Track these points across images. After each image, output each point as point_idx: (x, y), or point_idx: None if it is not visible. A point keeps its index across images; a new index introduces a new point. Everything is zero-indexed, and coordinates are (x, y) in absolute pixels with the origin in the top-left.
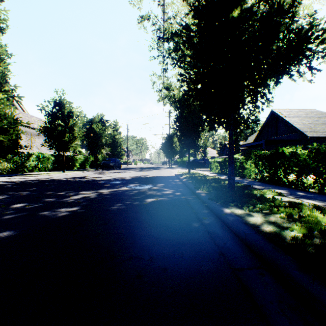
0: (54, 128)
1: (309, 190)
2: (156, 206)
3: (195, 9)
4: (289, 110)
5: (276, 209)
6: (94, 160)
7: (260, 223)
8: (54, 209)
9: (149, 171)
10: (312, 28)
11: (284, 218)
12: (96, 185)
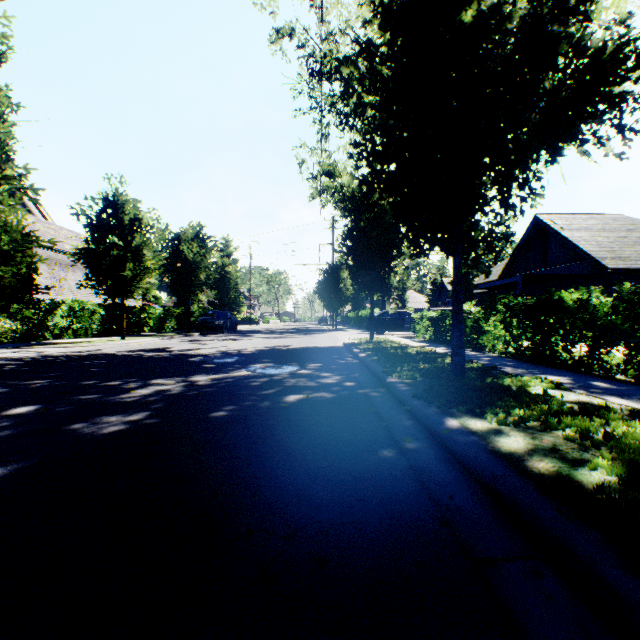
0: (103, 251)
1: (616, 378)
2: (306, 411)
3: (385, 8)
4: (569, 217)
5: (555, 420)
6: (184, 315)
7: (523, 451)
8: (95, 417)
9: (293, 337)
10: (626, 46)
11: (574, 440)
12: (185, 366)
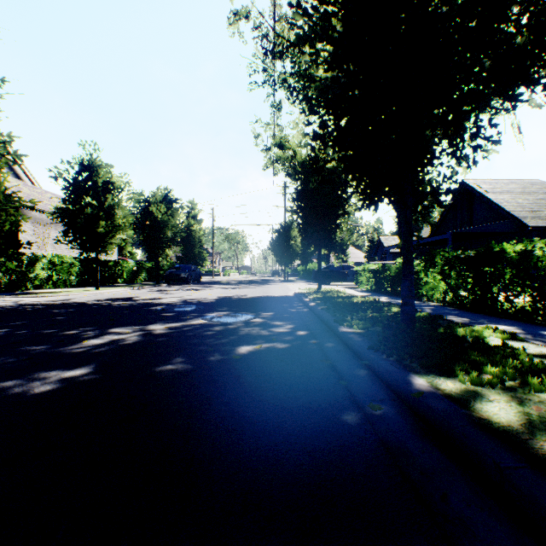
0: (79, 210)
1: None
2: (258, 365)
3: None
4: (492, 181)
5: (537, 380)
6: (154, 268)
7: (519, 425)
8: (34, 372)
9: (249, 287)
10: None
11: None
12: (146, 315)
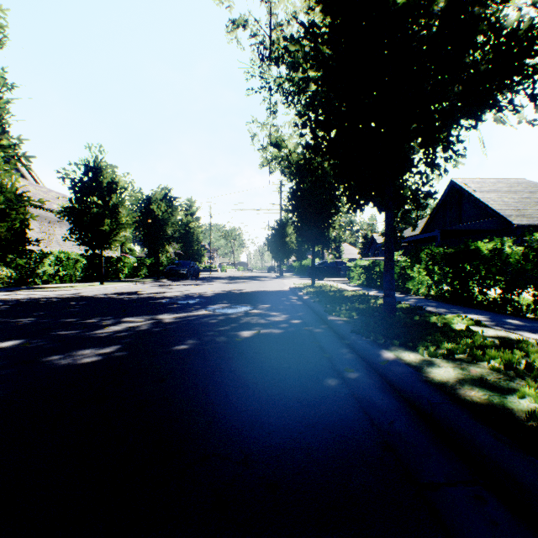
0: (85, 209)
1: (527, 316)
2: (257, 345)
3: None
4: (480, 181)
5: (480, 352)
6: (154, 264)
7: (455, 380)
8: (72, 350)
9: (246, 282)
10: None
11: (500, 371)
12: (154, 307)
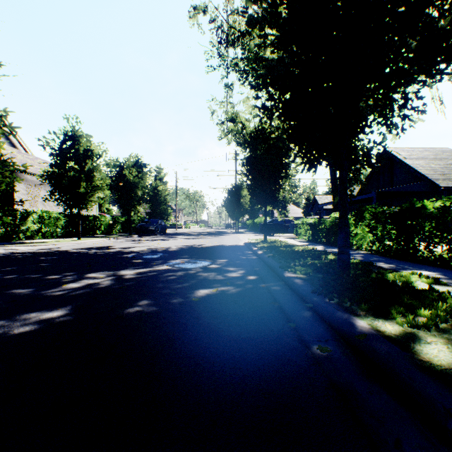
0: (64, 173)
1: None
2: (214, 307)
3: None
4: (409, 149)
5: None
6: (127, 222)
7: None
8: (16, 314)
9: (206, 238)
10: None
11: None
12: (119, 261)
